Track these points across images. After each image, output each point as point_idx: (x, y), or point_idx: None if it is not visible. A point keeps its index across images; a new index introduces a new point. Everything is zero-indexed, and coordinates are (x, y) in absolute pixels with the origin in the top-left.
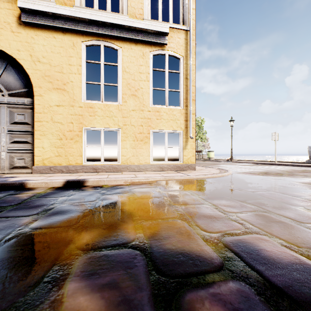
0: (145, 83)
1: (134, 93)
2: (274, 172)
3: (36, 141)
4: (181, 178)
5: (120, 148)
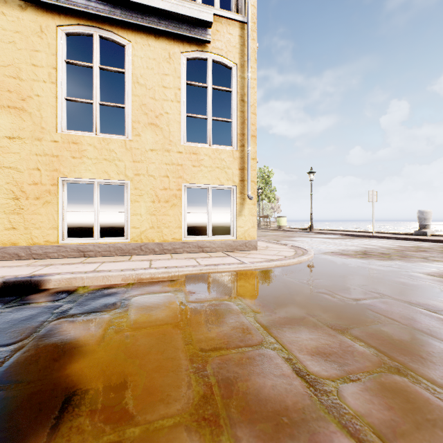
0: (172, 105)
1: (154, 121)
2: (376, 252)
3: None
4: (229, 268)
5: (128, 215)
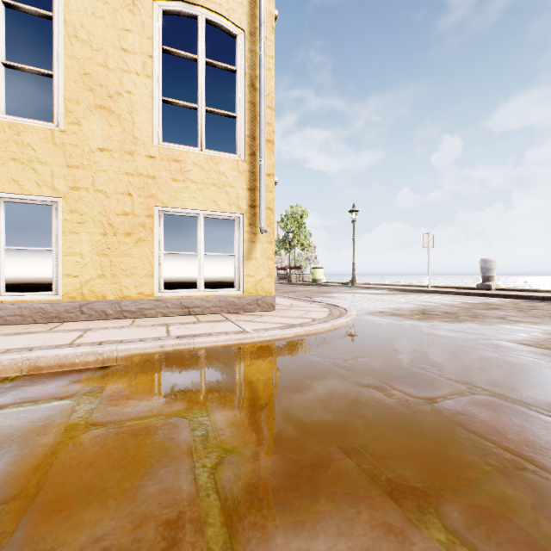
0: (138, 81)
1: (106, 103)
2: (438, 311)
3: None
4: (214, 342)
5: (59, 255)
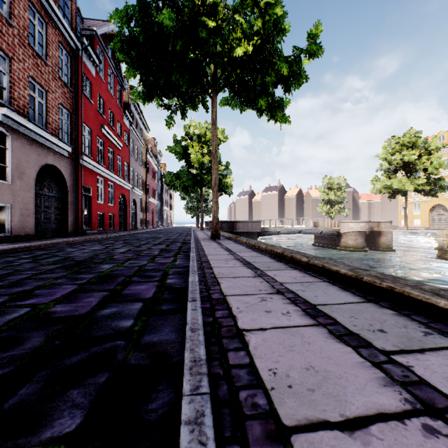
0: None
1: None
2: None
3: None
4: None
5: None
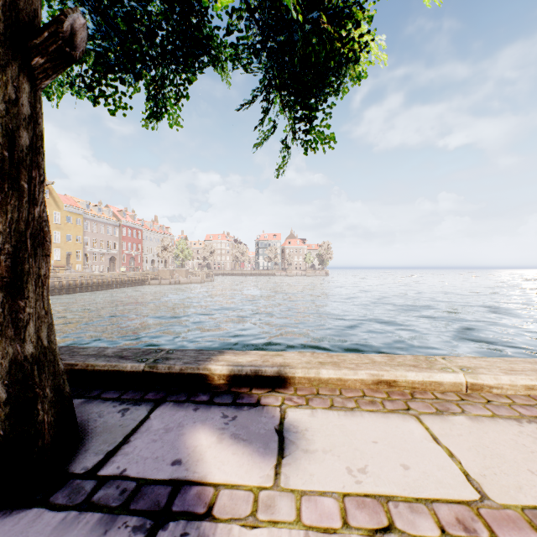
0: None
1: None
2: None
3: None
4: None
5: None
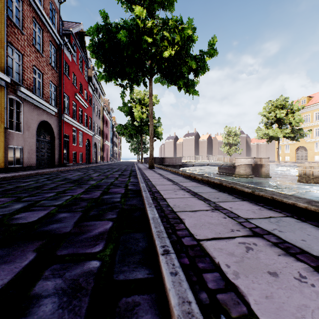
0: None
1: None
2: None
3: (307, 158)
4: None
5: None
